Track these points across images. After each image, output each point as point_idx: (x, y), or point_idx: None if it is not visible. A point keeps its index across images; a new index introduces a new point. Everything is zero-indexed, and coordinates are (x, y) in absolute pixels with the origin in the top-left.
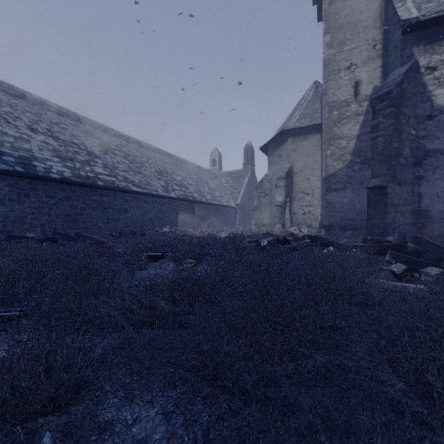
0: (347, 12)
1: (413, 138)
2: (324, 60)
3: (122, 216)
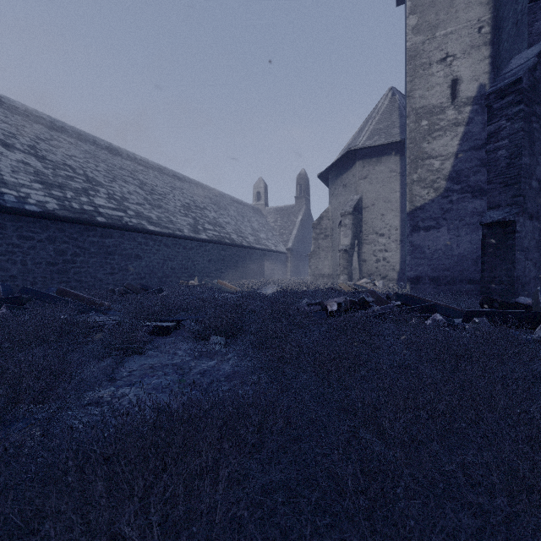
0: None
1: None
2: (408, 50)
3: (133, 265)
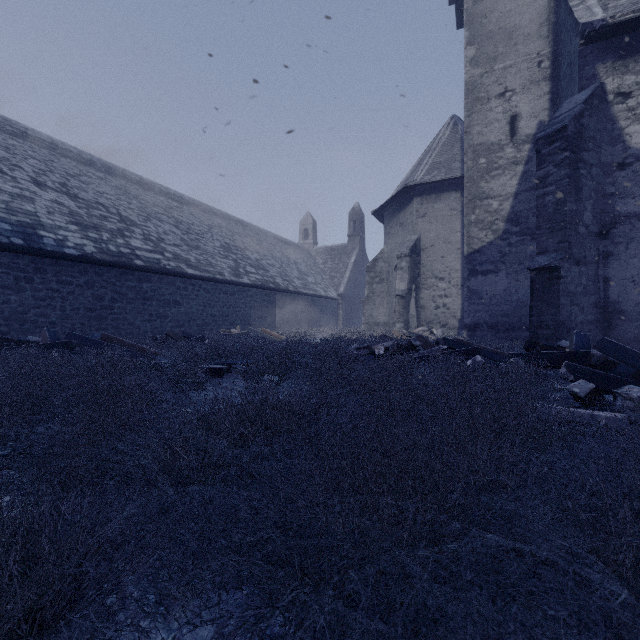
0: (499, 14)
1: (597, 196)
2: (466, 83)
3: (171, 311)
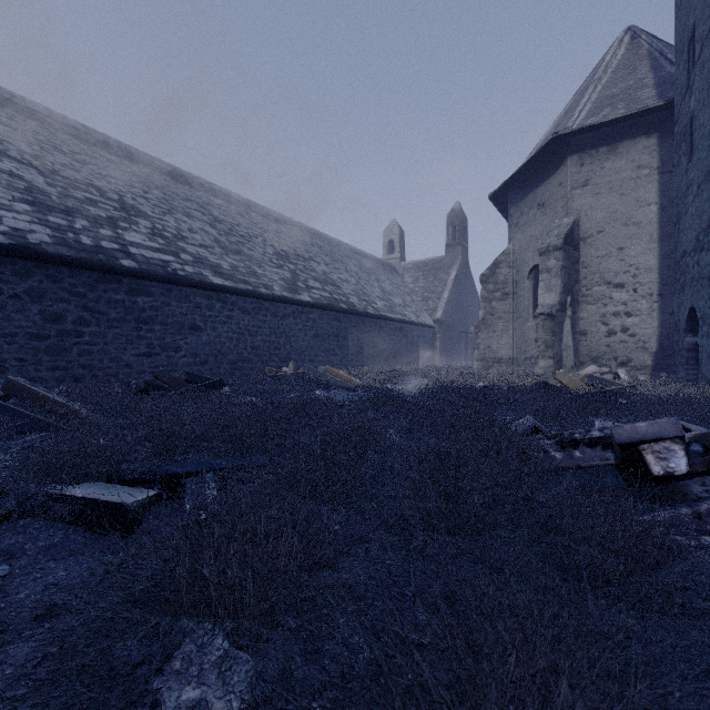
0: None
1: None
2: None
3: (186, 341)
